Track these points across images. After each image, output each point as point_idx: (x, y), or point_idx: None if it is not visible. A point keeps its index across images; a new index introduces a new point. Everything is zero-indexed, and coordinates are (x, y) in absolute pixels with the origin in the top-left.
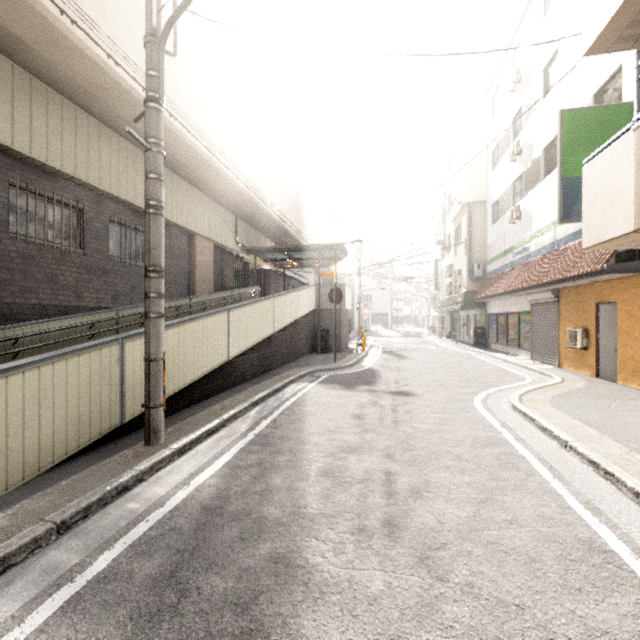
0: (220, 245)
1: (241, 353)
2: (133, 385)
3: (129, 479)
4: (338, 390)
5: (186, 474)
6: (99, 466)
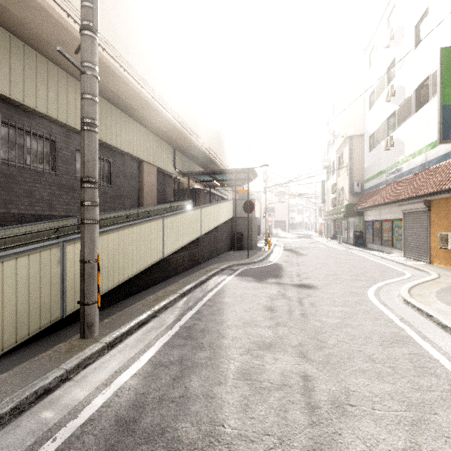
0: (162, 170)
1: (174, 252)
2: (74, 282)
3: (52, 380)
4: (251, 282)
5: (110, 372)
6: (31, 362)
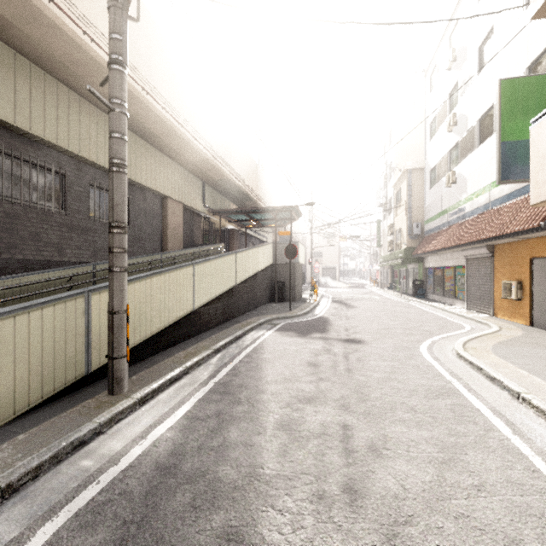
0: (189, 207)
1: (205, 303)
2: (99, 336)
3: (86, 433)
4: (293, 337)
5: (145, 426)
6: (60, 417)
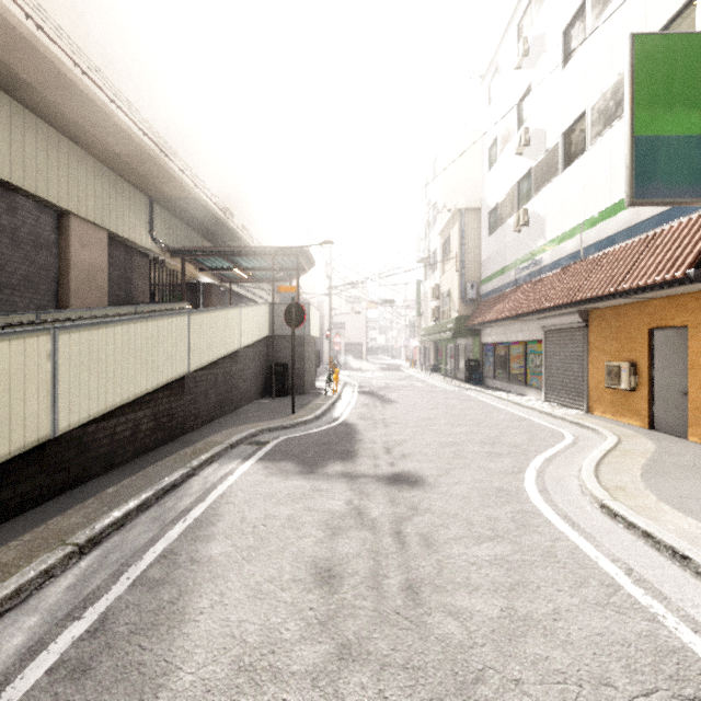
0: (122, 239)
1: (103, 415)
2: None
3: None
4: (291, 477)
5: None
6: None
